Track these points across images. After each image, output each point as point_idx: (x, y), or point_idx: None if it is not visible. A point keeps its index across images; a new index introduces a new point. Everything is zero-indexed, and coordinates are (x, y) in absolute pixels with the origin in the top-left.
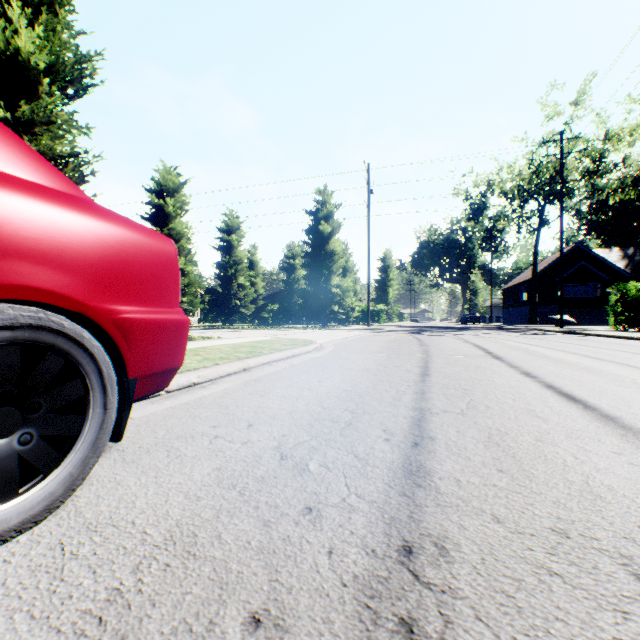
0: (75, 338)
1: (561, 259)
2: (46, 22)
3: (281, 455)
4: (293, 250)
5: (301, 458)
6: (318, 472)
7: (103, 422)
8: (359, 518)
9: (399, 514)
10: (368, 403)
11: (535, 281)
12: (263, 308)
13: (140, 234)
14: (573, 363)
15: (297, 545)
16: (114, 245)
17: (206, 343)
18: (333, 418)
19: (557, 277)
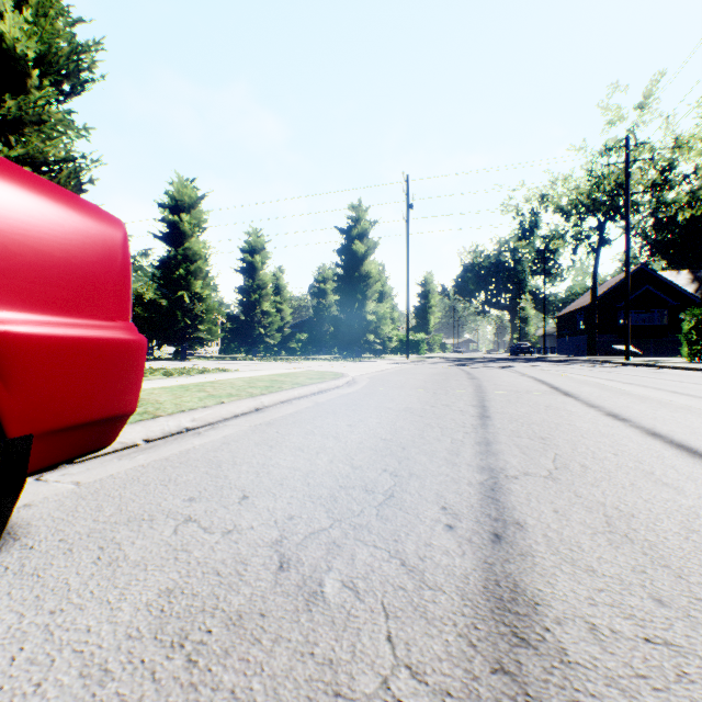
0: None
1: (626, 281)
2: (36, 6)
3: (280, 560)
4: (324, 273)
5: (312, 567)
6: (339, 602)
7: None
8: None
9: None
10: (415, 459)
11: (594, 307)
12: (290, 337)
13: (45, 195)
14: (665, 401)
15: None
16: None
17: (219, 376)
18: (366, 485)
19: (618, 303)
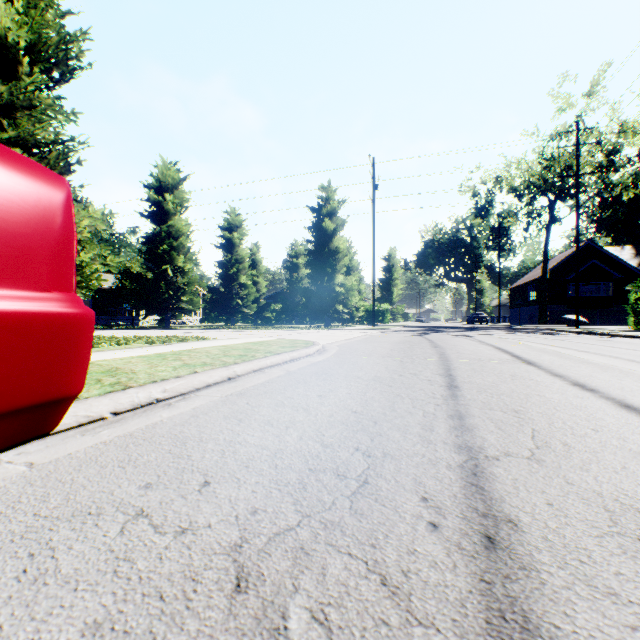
0: None
1: (576, 256)
2: None
3: (237, 575)
4: (296, 249)
5: (275, 587)
6: None
7: None
8: None
9: None
10: (388, 436)
11: (545, 280)
12: (266, 308)
13: None
14: (626, 370)
15: None
16: None
17: (196, 345)
18: (338, 468)
19: (567, 276)
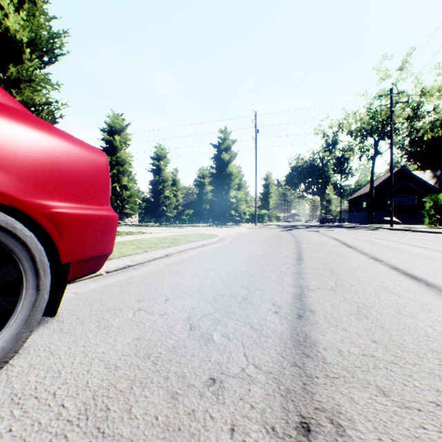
0: (7, 228)
1: (391, 178)
2: (28, 9)
3: (190, 326)
4: (203, 172)
5: (206, 329)
6: (220, 342)
7: (35, 301)
8: (258, 390)
9: (293, 386)
10: (259, 281)
11: (372, 193)
12: (182, 212)
13: (74, 144)
14: (407, 251)
15: (201, 421)
16: (48, 150)
17: (141, 236)
18: (232, 293)
19: (387, 191)
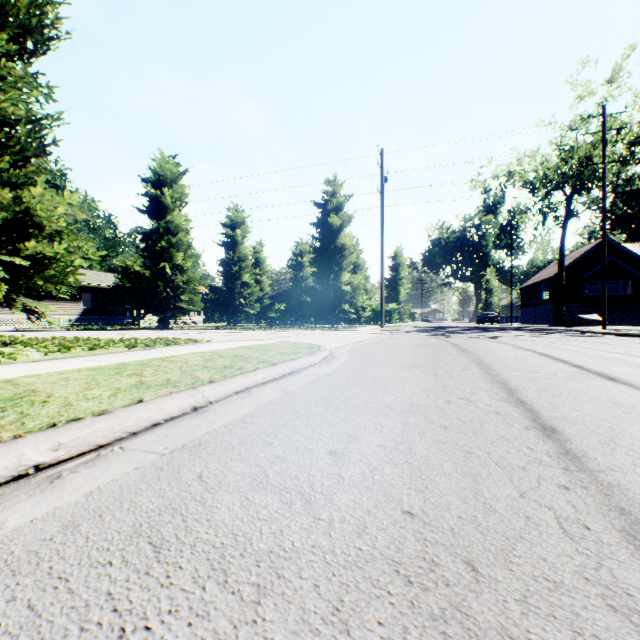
0: None
1: (603, 251)
2: None
3: None
4: (301, 247)
5: None
6: None
7: None
8: None
9: None
10: None
11: (561, 278)
12: (269, 307)
13: None
14: None
15: None
16: None
17: (179, 350)
18: None
19: (583, 274)
